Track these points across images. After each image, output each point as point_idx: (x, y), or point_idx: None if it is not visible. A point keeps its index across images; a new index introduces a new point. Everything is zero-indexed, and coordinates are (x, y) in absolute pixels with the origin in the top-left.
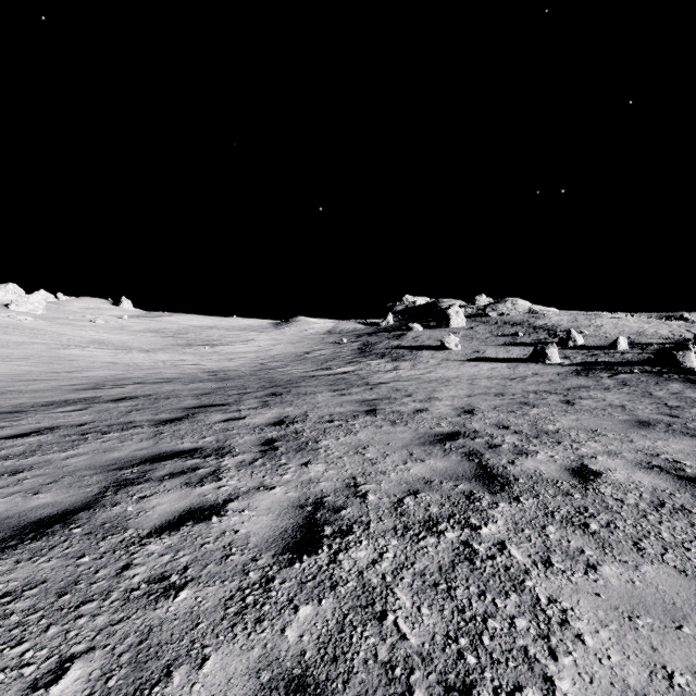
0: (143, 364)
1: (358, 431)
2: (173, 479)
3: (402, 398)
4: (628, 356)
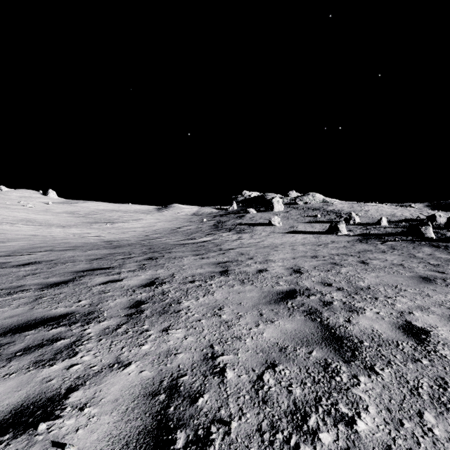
0: (57, 236)
1: (214, 290)
2: (24, 355)
3: (247, 260)
4: (388, 229)
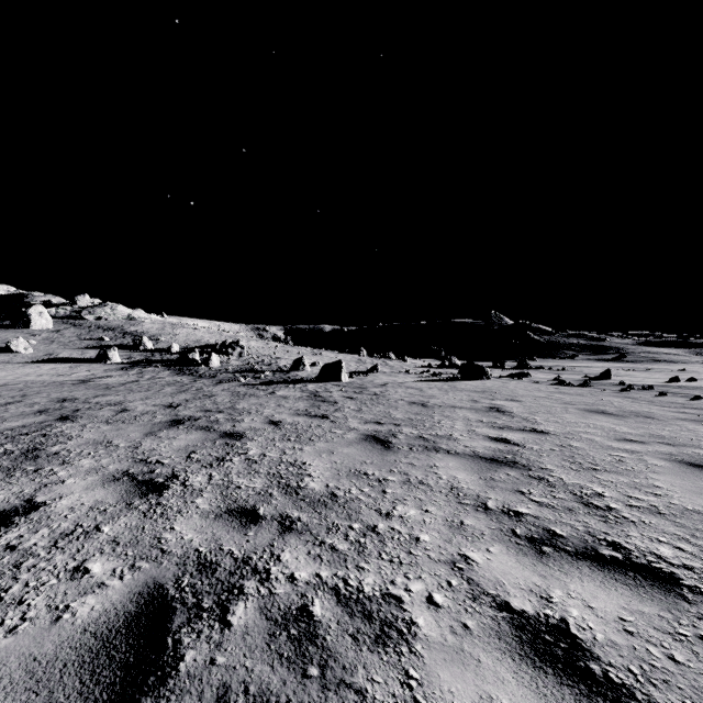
0: None
1: None
2: None
3: None
4: (173, 356)
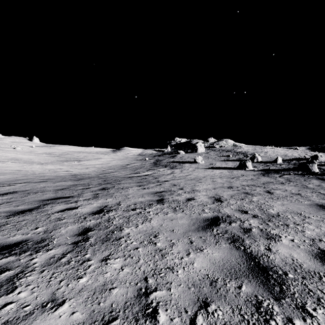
0: (36, 171)
1: (151, 218)
2: None
3: (178, 190)
4: (283, 166)
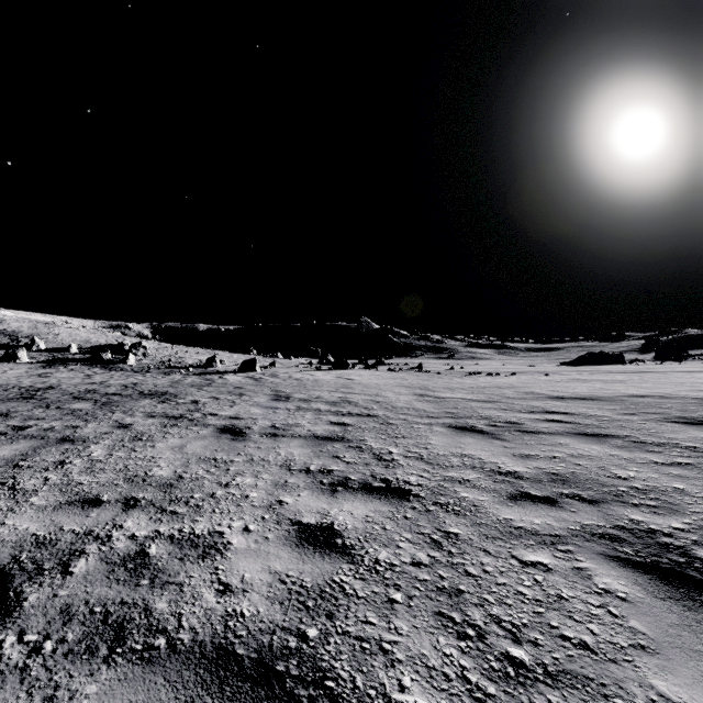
0: None
1: None
2: None
3: None
4: (77, 356)
